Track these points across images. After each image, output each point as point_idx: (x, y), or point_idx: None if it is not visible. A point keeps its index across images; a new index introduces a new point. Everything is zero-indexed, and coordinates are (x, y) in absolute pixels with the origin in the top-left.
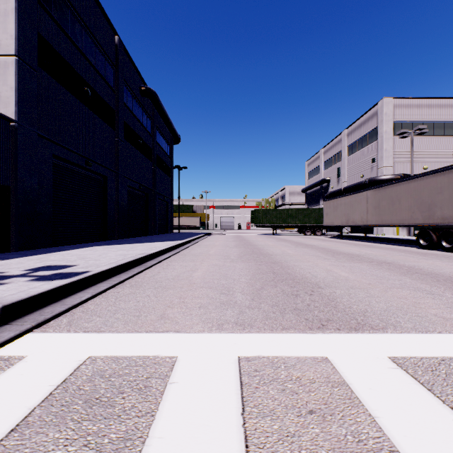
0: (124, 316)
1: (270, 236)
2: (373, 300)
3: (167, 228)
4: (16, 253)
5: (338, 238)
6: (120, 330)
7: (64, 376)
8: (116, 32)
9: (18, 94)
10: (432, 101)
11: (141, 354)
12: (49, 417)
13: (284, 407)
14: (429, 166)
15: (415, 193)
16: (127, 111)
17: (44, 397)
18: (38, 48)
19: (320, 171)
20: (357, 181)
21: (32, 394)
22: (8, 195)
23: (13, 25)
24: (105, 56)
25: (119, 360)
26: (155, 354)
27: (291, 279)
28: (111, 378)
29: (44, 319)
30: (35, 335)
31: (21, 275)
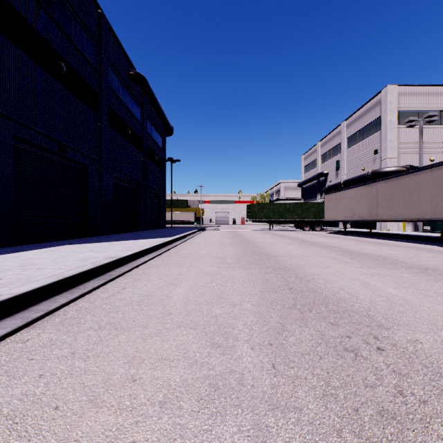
0: None
1: (266, 231)
2: None
3: (159, 224)
4: None
5: (341, 234)
6: None
7: None
8: (99, 6)
9: None
10: (439, 89)
11: None
12: None
13: None
14: (436, 158)
15: (440, 183)
16: (113, 95)
17: None
18: None
19: (318, 165)
20: (358, 174)
21: None
22: None
23: None
24: (85, 31)
25: None
26: None
27: (323, 304)
28: None
29: None
30: None
31: None
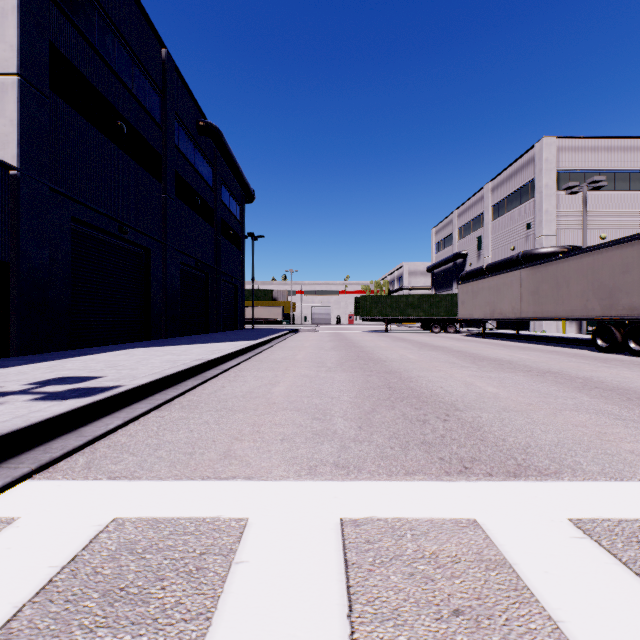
0: (169, 454)
1: (382, 333)
2: (537, 429)
3: (236, 323)
4: (18, 359)
5: (479, 337)
6: (163, 475)
7: (74, 550)
8: (163, 44)
9: (21, 130)
10: (613, 142)
11: (194, 514)
12: (45, 622)
13: (415, 604)
14: (609, 235)
15: (591, 273)
16: (179, 156)
17: (39, 587)
18: (50, 64)
19: (454, 242)
20: (506, 256)
21: (22, 582)
22: (7, 274)
23: (13, 31)
24: (147, 78)
25: (159, 525)
26: (214, 515)
27: (416, 398)
28: (146, 554)
29: (50, 459)
30: (34, 483)
31: (21, 392)
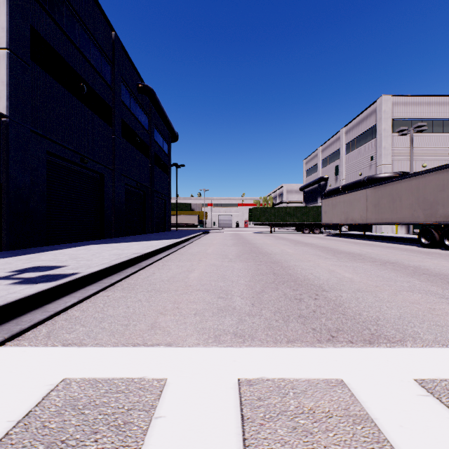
0: (110, 325)
1: (268, 234)
2: (384, 305)
3: (165, 227)
4: (7, 253)
5: (337, 237)
6: (104, 343)
7: (29, 407)
8: (113, 28)
9: (10, 88)
10: (431, 99)
11: (125, 375)
12: None
13: None
14: (428, 164)
15: (417, 191)
16: (124, 108)
17: None
18: (31, 42)
19: (318, 169)
20: (356, 179)
21: None
22: None
23: (4, 18)
24: (101, 52)
25: (97, 384)
26: (141, 376)
27: (293, 281)
28: (85, 410)
29: (19, 330)
30: (6, 349)
31: (4, 277)
